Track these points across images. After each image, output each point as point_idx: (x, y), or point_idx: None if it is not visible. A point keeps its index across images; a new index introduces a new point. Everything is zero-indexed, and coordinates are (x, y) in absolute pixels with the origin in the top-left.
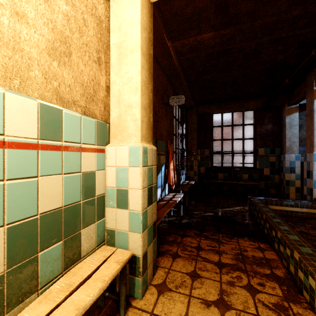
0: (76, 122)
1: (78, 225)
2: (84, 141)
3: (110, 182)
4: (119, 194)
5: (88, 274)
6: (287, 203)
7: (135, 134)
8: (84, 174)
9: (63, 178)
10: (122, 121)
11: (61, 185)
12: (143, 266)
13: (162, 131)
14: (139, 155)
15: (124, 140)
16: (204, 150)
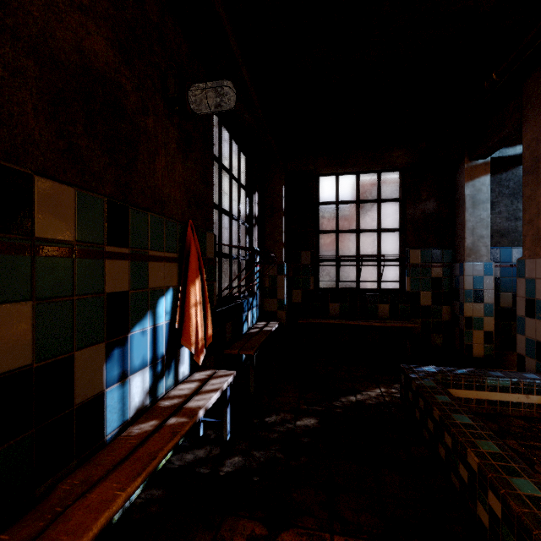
0: None
1: None
2: None
3: None
4: None
5: None
6: (494, 382)
7: None
8: None
9: None
10: None
11: None
12: None
13: (161, 184)
14: None
15: None
16: (300, 253)
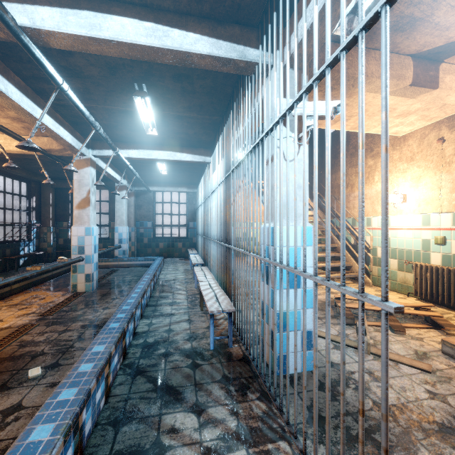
0: None
1: None
2: None
3: None
4: None
5: None
6: None
7: None
8: None
9: None
10: None
11: None
12: None
13: None
14: None
15: None
16: (62, 222)
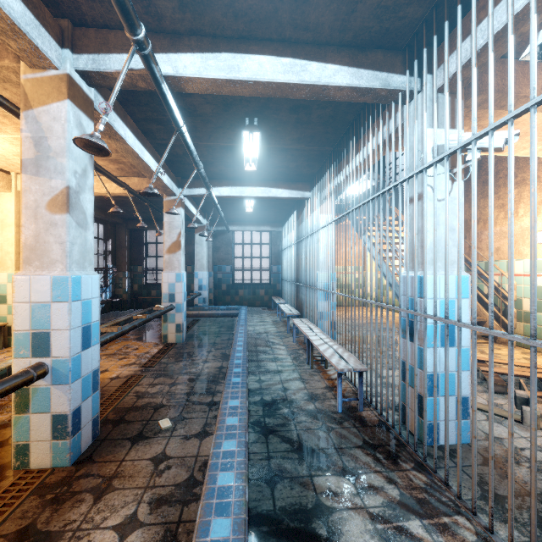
0: None
1: None
2: None
3: None
4: (1, 297)
5: None
6: None
7: (12, 267)
8: None
9: None
10: (4, 260)
11: None
12: None
13: None
14: None
15: (5, 270)
16: (137, 267)
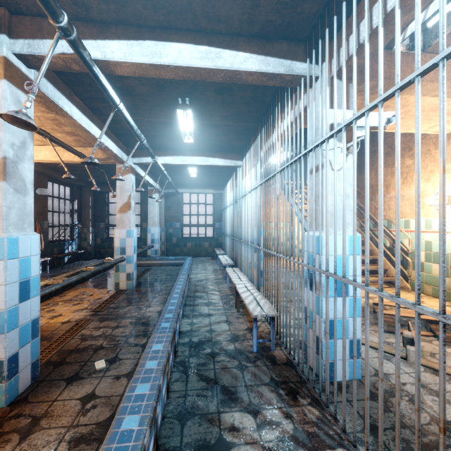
0: None
1: None
2: None
3: None
4: None
5: None
6: None
7: None
8: None
9: None
10: None
11: None
12: None
13: None
14: None
15: None
16: (100, 223)
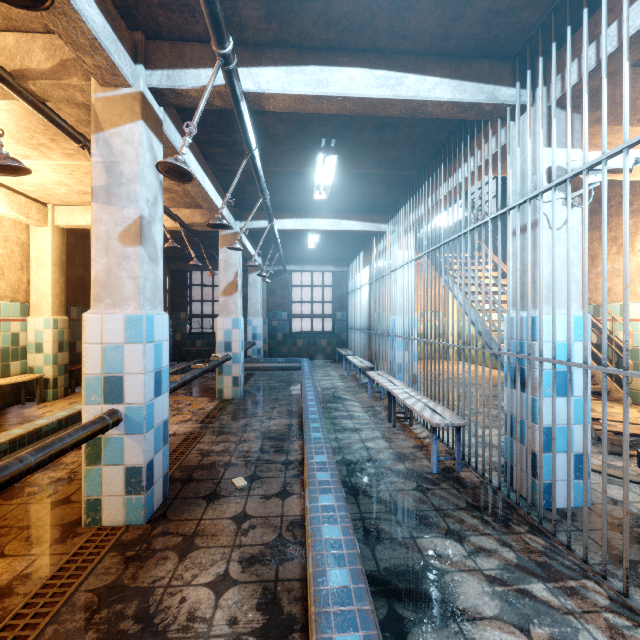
0: (8, 307)
1: (9, 359)
2: (13, 316)
3: (31, 339)
4: (37, 345)
5: (16, 378)
6: None
7: (48, 311)
8: (13, 333)
9: (1, 334)
10: (39, 303)
11: (0, 338)
12: (54, 385)
13: None
14: (51, 323)
15: (41, 314)
16: (180, 313)
